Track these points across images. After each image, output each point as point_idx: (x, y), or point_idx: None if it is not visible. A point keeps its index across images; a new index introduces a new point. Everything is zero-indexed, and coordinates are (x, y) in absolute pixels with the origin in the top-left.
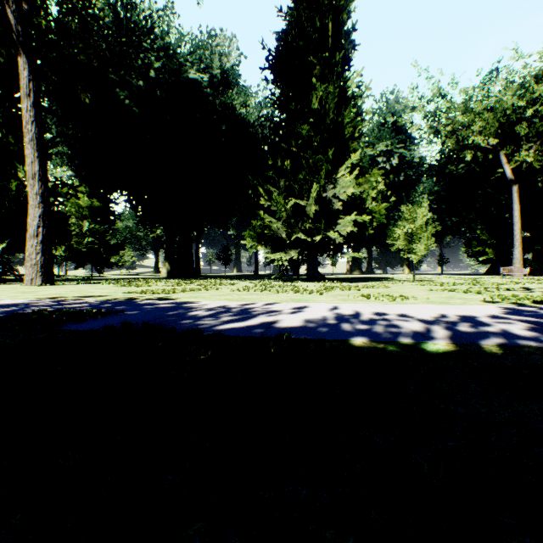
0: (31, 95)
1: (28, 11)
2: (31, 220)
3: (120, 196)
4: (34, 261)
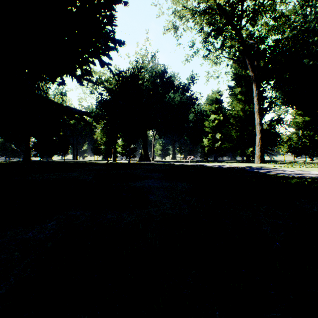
0: (256, 95)
1: (256, 64)
2: (256, 140)
3: (316, 113)
4: (257, 155)
